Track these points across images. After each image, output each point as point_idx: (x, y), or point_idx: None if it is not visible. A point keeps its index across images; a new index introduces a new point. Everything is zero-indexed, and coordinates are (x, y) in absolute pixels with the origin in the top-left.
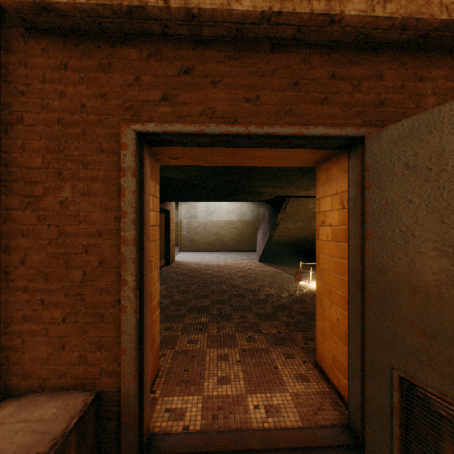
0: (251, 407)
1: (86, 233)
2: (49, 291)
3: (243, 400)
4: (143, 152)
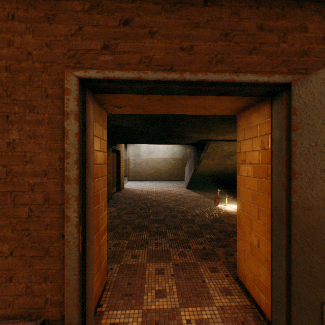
0: (184, 322)
1: (32, 173)
2: None
3: (177, 314)
4: (86, 97)
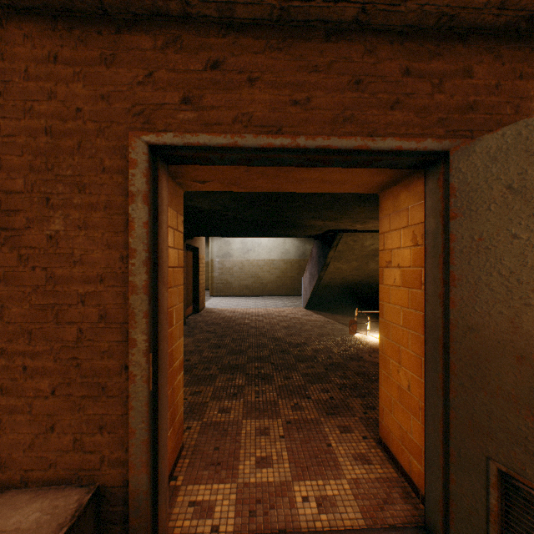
0: (299, 499)
1: (83, 278)
2: (33, 354)
3: (288, 489)
4: (158, 171)
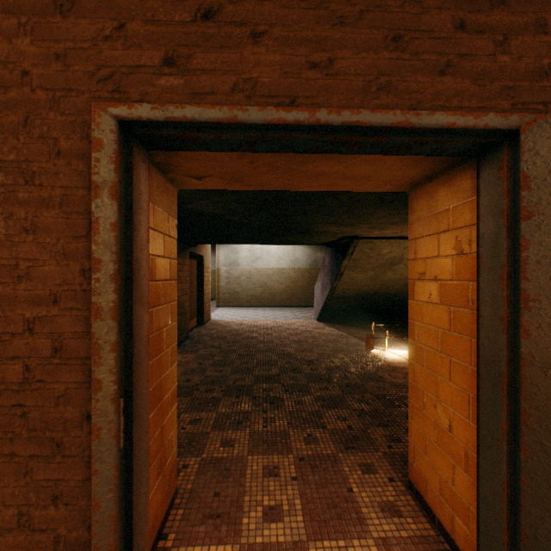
0: None
1: (31, 298)
2: None
3: None
4: (132, 156)
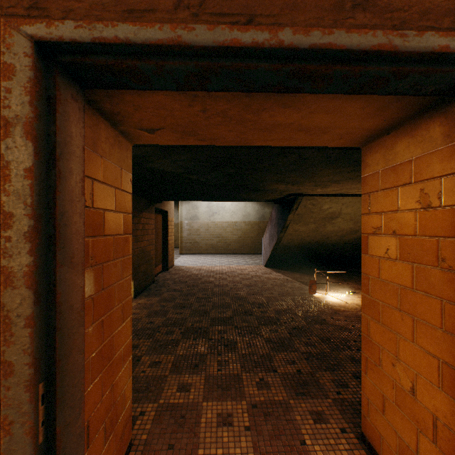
0: None
1: None
2: None
3: None
4: (56, 88)
